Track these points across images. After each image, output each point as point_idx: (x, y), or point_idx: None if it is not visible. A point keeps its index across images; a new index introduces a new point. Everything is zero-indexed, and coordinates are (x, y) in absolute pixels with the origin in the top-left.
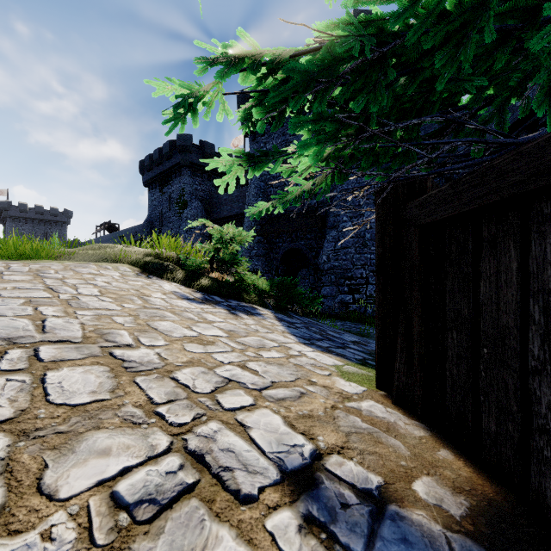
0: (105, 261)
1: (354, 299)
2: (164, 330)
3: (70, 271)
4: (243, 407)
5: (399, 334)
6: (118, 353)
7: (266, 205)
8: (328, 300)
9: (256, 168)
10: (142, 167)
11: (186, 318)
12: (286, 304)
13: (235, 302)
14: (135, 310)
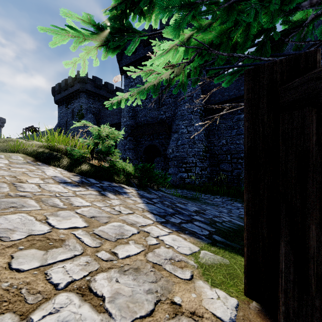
0: (4, 151)
1: (188, 175)
2: (4, 228)
3: None
4: None
5: (281, 241)
6: None
7: (124, 95)
8: (172, 176)
9: (110, 48)
10: (54, 91)
11: (49, 205)
12: (146, 182)
13: (107, 183)
14: None
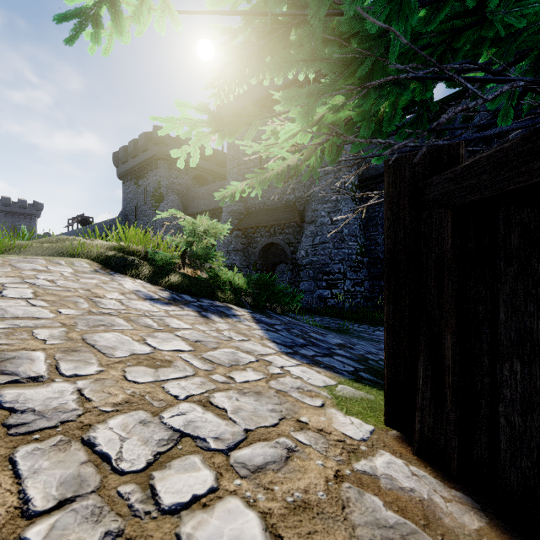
0: (61, 255)
1: (332, 294)
2: (104, 346)
3: (7, 267)
4: (195, 500)
5: (420, 356)
6: (9, 396)
7: (240, 185)
8: (306, 295)
9: (226, 134)
10: (116, 159)
11: (142, 325)
12: (264, 302)
13: (208, 301)
14: (74, 317)
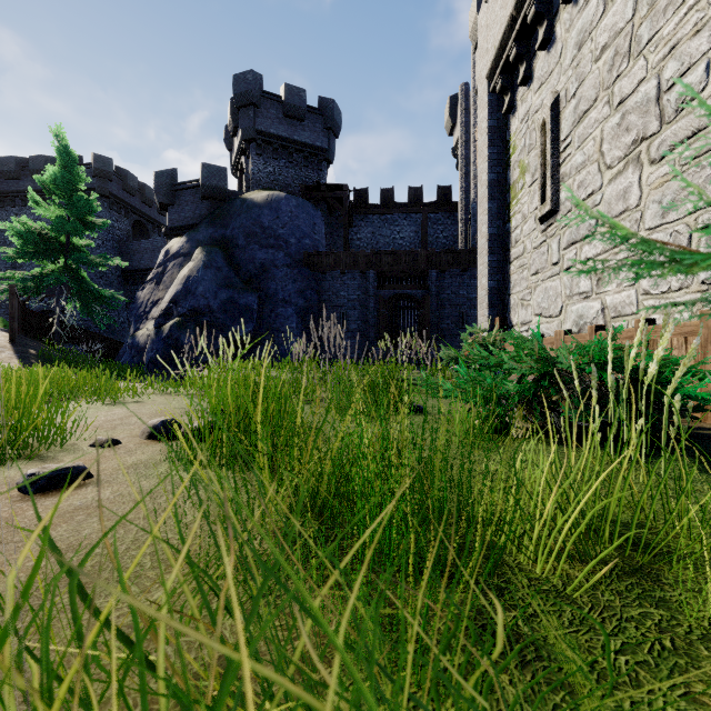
0: None
1: None
2: None
3: None
4: None
5: None
6: None
7: None
8: None
9: None
10: None
11: None
12: None
13: None
14: None
